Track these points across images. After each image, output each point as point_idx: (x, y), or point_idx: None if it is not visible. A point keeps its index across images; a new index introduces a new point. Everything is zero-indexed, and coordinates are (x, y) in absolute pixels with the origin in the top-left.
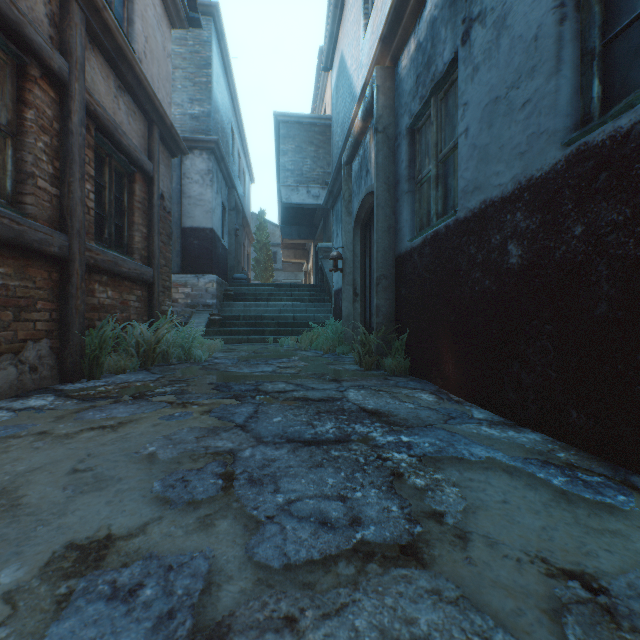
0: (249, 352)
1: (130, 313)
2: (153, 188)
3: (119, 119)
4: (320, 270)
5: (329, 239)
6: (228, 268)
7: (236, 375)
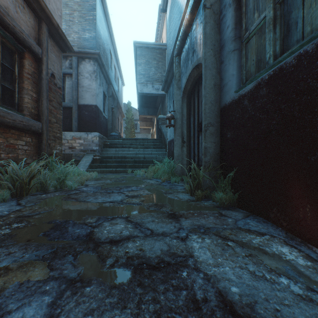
0: (112, 180)
1: (18, 154)
2: (42, 66)
3: (4, 4)
4: (159, 130)
5: (164, 113)
6: (107, 129)
7: (85, 207)
